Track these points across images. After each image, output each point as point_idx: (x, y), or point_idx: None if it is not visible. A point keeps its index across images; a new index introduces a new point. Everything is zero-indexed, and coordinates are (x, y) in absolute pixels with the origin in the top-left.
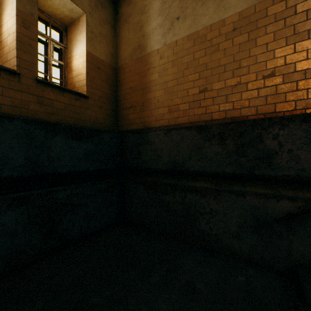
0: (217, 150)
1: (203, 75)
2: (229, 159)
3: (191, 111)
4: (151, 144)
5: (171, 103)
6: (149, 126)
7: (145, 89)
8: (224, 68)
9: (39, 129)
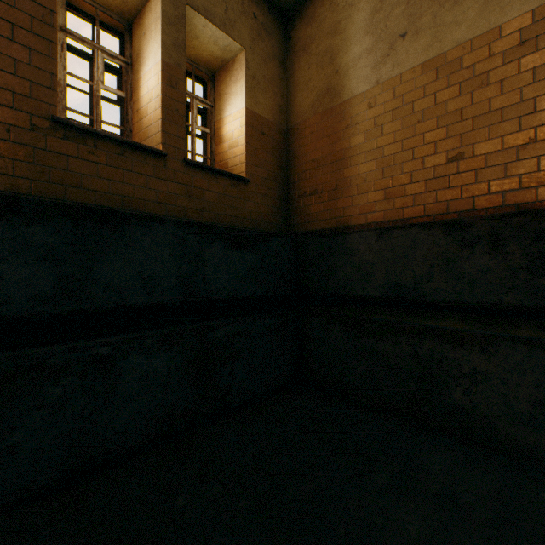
0: (487, 265)
1: (456, 130)
2: (512, 280)
3: (430, 195)
4: (352, 254)
5: (390, 183)
6: (347, 223)
7: (340, 162)
8: (500, 115)
9: (192, 235)
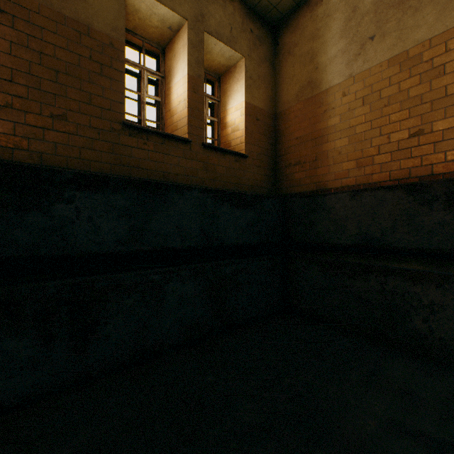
0: (443, 218)
1: (416, 111)
2: None
3: (395, 163)
4: (329, 211)
5: (361, 154)
6: (325, 187)
7: (319, 139)
8: None
9: (210, 198)
